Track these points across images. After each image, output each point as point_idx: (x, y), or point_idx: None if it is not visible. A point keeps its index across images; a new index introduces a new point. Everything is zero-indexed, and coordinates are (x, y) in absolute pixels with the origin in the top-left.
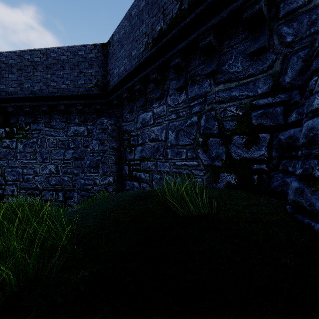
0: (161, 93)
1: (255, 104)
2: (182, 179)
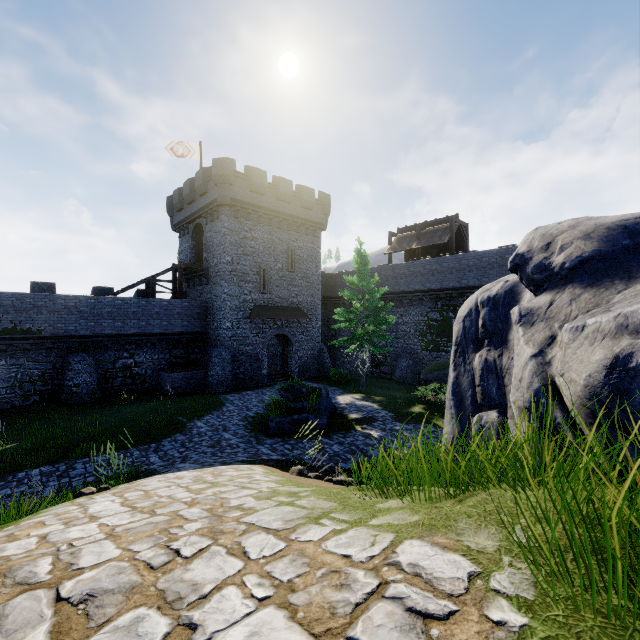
0: None
1: (47, 372)
2: (2, 404)
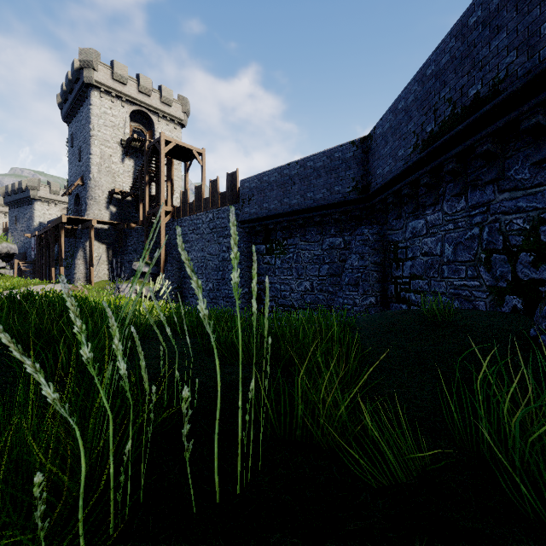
0: (434, 200)
1: (544, 218)
2: (460, 302)
